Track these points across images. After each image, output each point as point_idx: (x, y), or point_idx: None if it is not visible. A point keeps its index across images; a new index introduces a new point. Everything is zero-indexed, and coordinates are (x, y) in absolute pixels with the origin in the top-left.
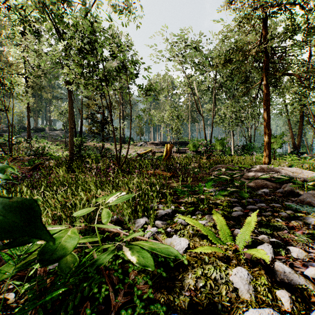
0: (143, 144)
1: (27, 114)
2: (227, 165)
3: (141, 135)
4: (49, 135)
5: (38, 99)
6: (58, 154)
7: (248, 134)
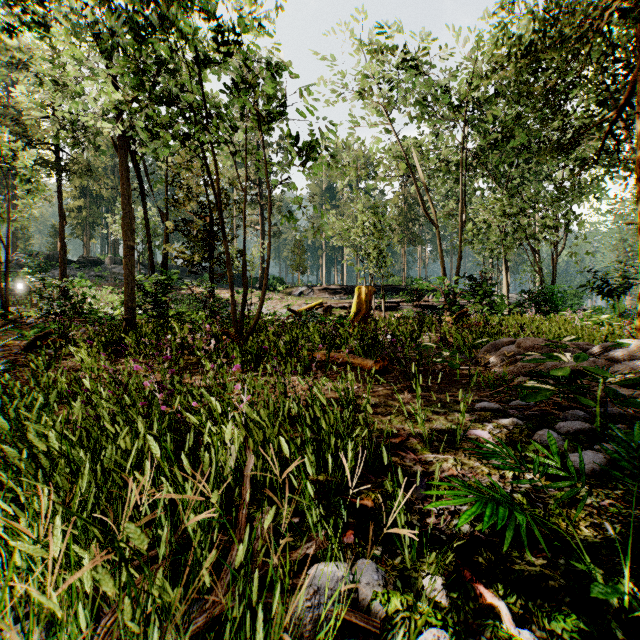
0: (306, 291)
1: (60, 229)
2: (531, 338)
3: (301, 272)
4: (112, 273)
5: (91, 201)
6: (111, 312)
7: (540, 266)
